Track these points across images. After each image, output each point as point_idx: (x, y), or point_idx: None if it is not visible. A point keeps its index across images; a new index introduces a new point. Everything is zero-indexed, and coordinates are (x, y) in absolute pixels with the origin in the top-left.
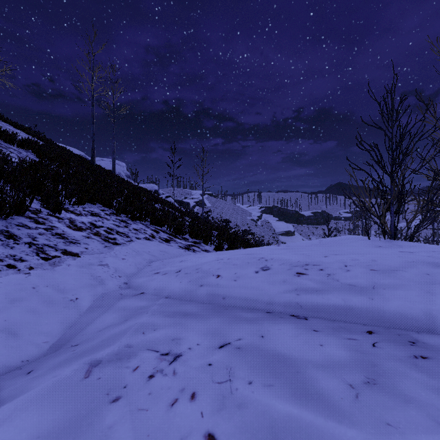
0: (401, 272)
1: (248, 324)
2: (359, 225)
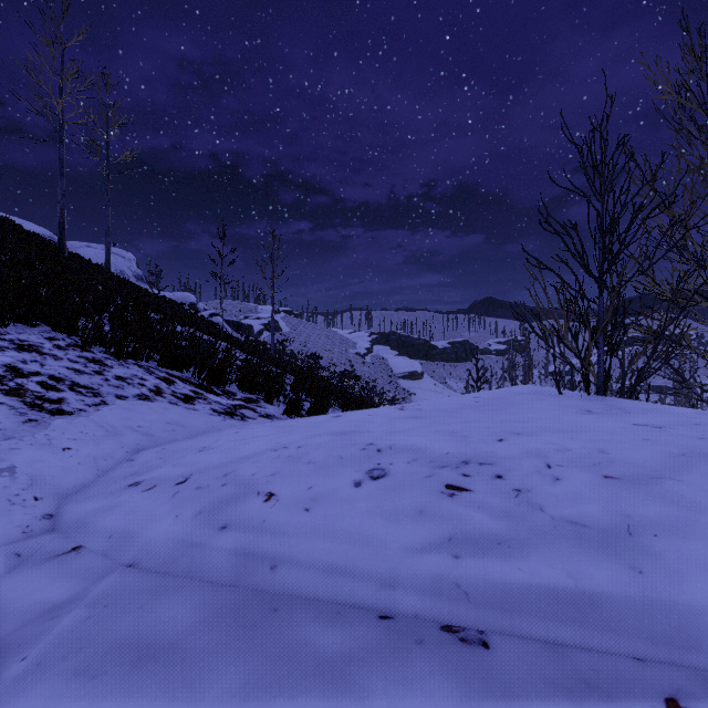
0: (673, 484)
1: (324, 701)
2: (520, 362)
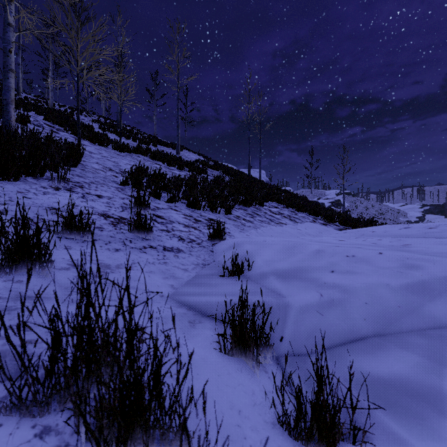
0: None
1: None
2: None
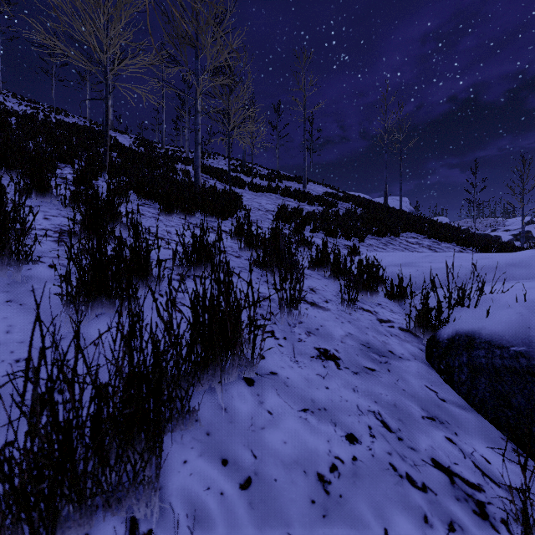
0: None
1: None
2: None
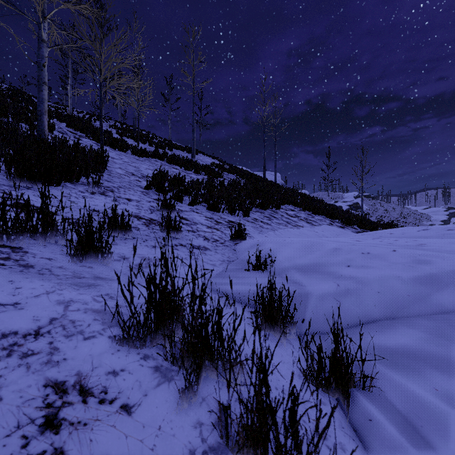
0: None
1: None
2: None
